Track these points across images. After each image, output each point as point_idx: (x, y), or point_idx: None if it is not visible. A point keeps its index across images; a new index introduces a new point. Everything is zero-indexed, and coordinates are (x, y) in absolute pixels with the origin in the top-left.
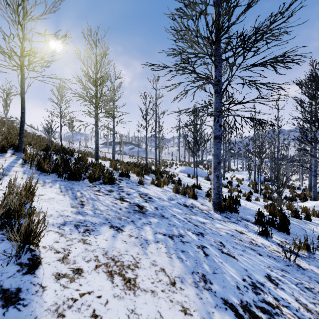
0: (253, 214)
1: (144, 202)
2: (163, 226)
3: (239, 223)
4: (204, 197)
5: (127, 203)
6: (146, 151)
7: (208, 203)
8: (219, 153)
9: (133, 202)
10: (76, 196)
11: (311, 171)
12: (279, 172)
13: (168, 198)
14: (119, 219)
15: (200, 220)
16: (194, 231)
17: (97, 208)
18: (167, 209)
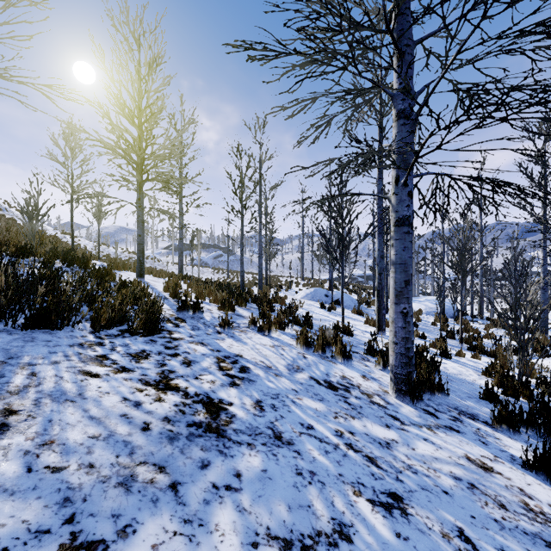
0: (473, 393)
1: (227, 385)
2: (281, 486)
3: (461, 429)
4: (362, 355)
5: (175, 398)
6: (241, 259)
7: (376, 372)
8: (408, 258)
9: (196, 391)
10: (3, 388)
11: (545, 296)
12: (524, 302)
13: (287, 364)
14: (123, 483)
15: (376, 433)
16: (372, 489)
17: (54, 438)
18: (287, 403)
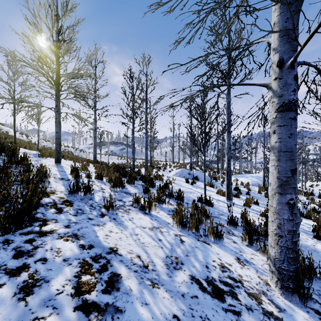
0: None
1: None
2: None
3: None
4: (226, 228)
5: None
6: (132, 149)
7: (245, 250)
8: (294, 146)
9: None
10: None
11: None
12: None
13: (165, 257)
14: None
15: None
16: None
17: None
18: None
